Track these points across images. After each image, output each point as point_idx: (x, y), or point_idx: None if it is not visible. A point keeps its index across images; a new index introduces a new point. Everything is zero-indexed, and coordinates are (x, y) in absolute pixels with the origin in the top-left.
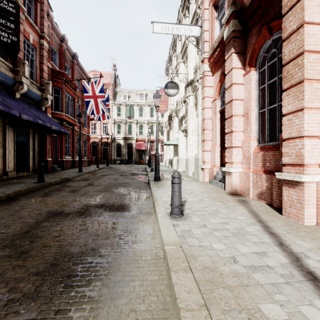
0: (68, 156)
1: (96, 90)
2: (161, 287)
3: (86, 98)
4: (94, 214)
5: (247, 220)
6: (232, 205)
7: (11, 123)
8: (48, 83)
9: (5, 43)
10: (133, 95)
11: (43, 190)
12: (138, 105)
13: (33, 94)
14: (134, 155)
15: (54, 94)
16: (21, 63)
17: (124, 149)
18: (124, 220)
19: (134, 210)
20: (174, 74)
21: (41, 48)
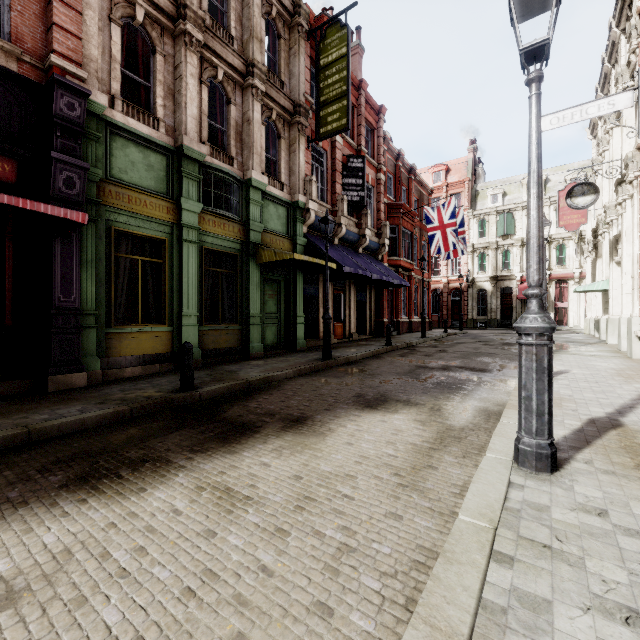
0: (403, 315)
1: (445, 217)
2: (506, 398)
3: (429, 231)
4: (455, 371)
5: (633, 389)
6: (637, 381)
7: (355, 281)
8: (385, 225)
9: (355, 202)
10: (514, 188)
11: (395, 352)
12: (525, 207)
13: (371, 243)
14: (515, 311)
15: (389, 235)
16: (364, 215)
17: (493, 300)
18: (485, 377)
19: (497, 373)
20: (602, 147)
21: (378, 184)
